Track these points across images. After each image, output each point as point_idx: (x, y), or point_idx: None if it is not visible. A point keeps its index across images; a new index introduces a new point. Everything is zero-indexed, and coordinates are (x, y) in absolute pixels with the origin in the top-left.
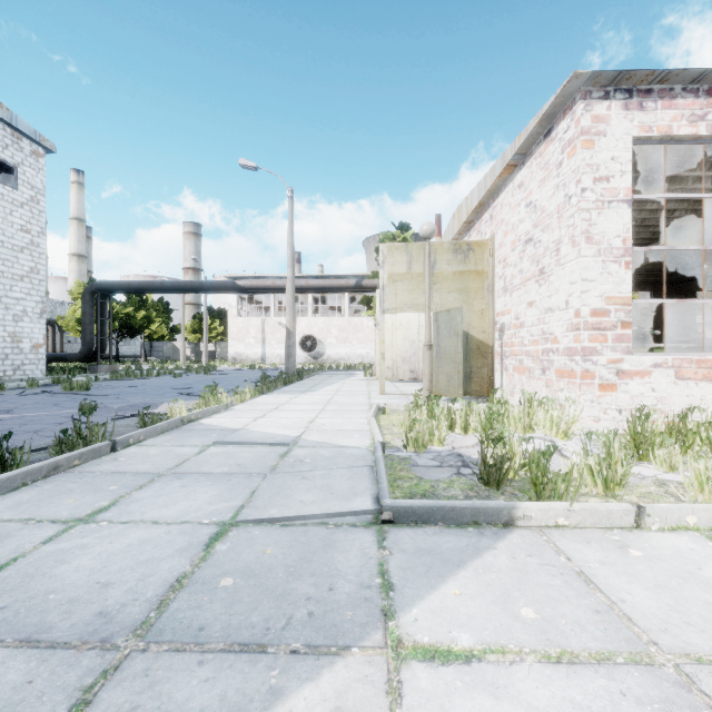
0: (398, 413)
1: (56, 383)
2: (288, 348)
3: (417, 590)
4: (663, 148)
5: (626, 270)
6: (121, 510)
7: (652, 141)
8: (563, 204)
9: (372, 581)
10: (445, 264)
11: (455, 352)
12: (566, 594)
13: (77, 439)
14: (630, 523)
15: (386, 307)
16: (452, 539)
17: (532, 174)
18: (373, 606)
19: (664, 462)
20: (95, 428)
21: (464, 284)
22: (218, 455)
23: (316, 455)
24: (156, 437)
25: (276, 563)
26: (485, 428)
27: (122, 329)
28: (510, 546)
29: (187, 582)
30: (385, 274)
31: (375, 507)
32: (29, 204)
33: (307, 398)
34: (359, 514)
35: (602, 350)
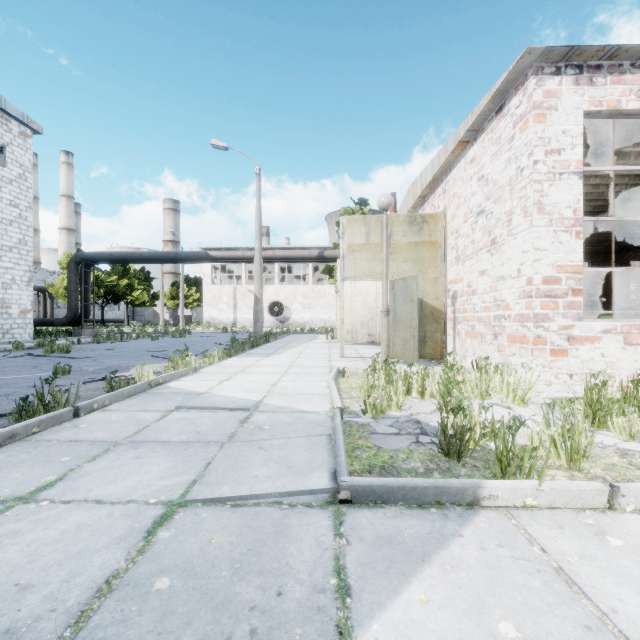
0: (357, 376)
1: (40, 346)
2: (256, 314)
3: (378, 595)
4: (609, 124)
5: (577, 240)
6: (67, 486)
7: (601, 116)
8: (515, 176)
9: (326, 582)
10: (401, 235)
11: (411, 317)
12: (548, 601)
13: (37, 406)
14: (602, 503)
15: (346, 276)
16: (414, 523)
17: (484, 149)
18: (326, 620)
19: (623, 430)
20: (57, 394)
21: (419, 254)
22: (179, 421)
23: (276, 421)
24: (121, 401)
25: (221, 556)
26: (444, 396)
27: (107, 296)
28: (477, 533)
29: (117, 584)
30: (345, 244)
31: (332, 486)
32: (17, 180)
33: (272, 361)
34: (315, 493)
35: (553, 317)
